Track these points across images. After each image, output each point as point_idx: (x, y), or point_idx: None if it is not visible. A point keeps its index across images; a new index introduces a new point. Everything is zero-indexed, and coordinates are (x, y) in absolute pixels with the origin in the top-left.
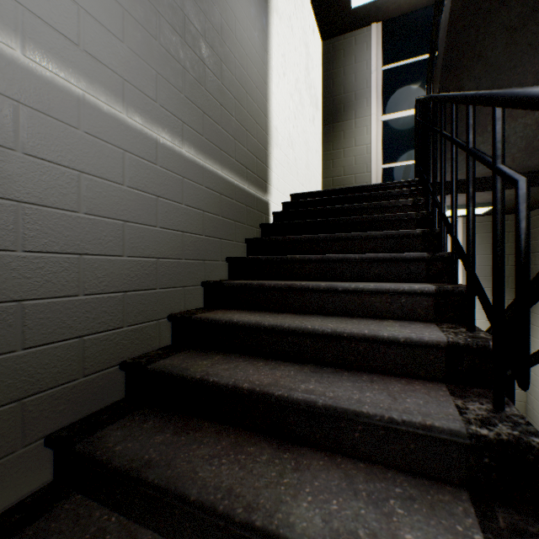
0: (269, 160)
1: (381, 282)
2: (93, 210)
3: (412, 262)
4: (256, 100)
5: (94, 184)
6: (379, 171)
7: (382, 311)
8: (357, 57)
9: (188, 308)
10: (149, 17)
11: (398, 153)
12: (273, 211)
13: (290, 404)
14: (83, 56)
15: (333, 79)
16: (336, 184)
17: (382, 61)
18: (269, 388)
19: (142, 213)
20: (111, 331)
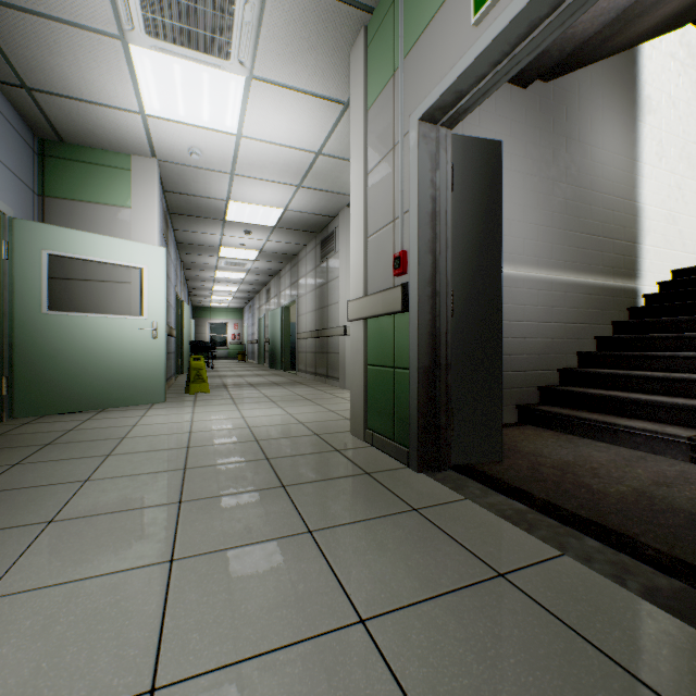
0: (639, 250)
1: None
2: (528, 320)
3: None
4: (622, 209)
5: (528, 309)
6: None
7: None
8: None
9: (567, 367)
10: (548, 219)
11: None
12: (643, 294)
13: (628, 400)
14: (525, 258)
15: None
16: None
17: None
18: (617, 395)
19: (545, 317)
20: (533, 371)
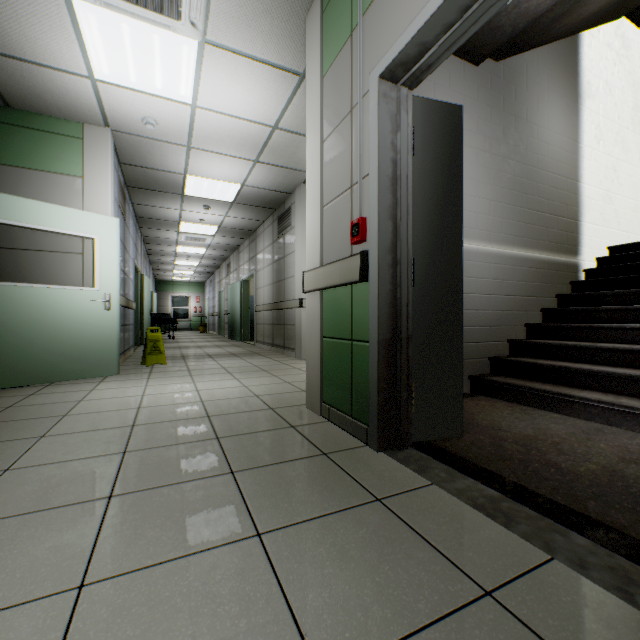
0: (580, 227)
1: None
2: (480, 292)
3: None
4: (565, 188)
5: (480, 281)
6: None
7: None
8: None
9: (516, 338)
10: (498, 194)
11: None
12: (583, 269)
13: (579, 371)
14: (477, 232)
15: None
16: None
17: None
18: (568, 366)
19: (496, 290)
20: (485, 343)
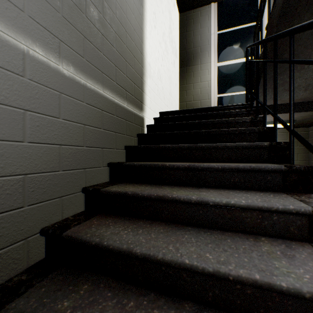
0: (144, 86)
1: (243, 191)
2: None
3: (269, 173)
4: (134, 39)
5: None
6: (215, 98)
7: (253, 226)
8: (202, 24)
9: (66, 216)
10: None
11: (228, 87)
12: (147, 124)
13: None
14: None
15: (186, 38)
16: (188, 106)
17: (218, 28)
18: None
19: (1, 128)
20: None
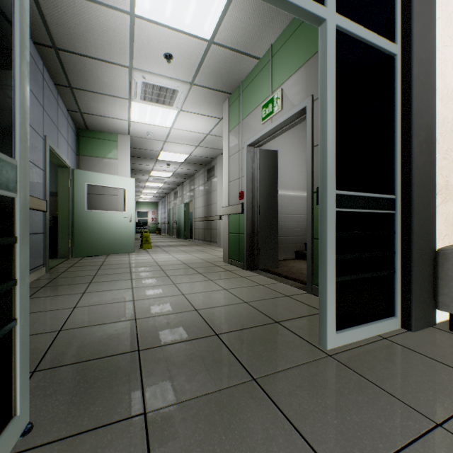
0: None
1: None
2: (300, 214)
3: None
4: None
5: (300, 209)
6: None
7: None
8: None
9: None
10: None
11: None
12: None
13: None
14: (298, 187)
15: None
16: None
17: None
18: None
19: None
20: (303, 236)
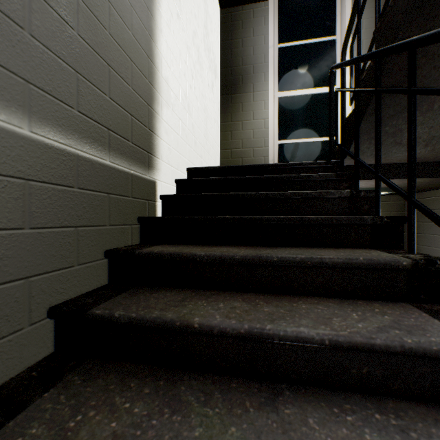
0: (156, 122)
1: (387, 410)
2: None
3: None
4: (131, 25)
5: None
6: (275, 146)
7: None
8: (255, 30)
9: None
10: None
11: (293, 130)
12: (161, 194)
13: None
14: None
15: (232, 49)
16: (234, 157)
17: (278, 39)
18: None
19: None
20: None
